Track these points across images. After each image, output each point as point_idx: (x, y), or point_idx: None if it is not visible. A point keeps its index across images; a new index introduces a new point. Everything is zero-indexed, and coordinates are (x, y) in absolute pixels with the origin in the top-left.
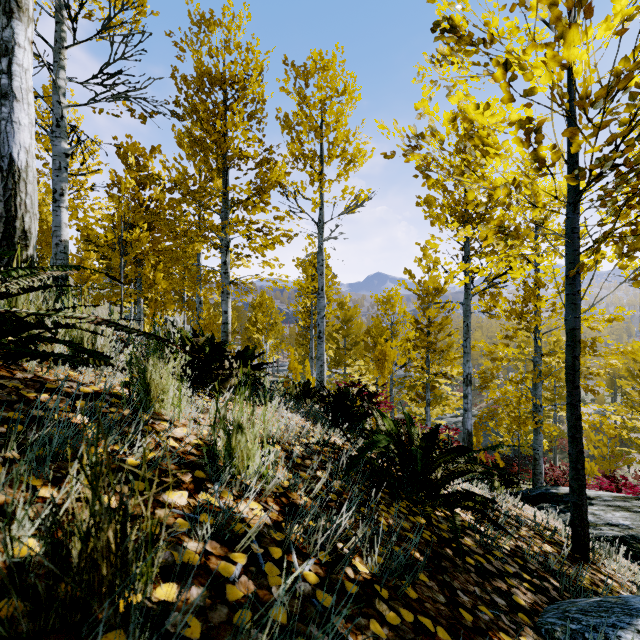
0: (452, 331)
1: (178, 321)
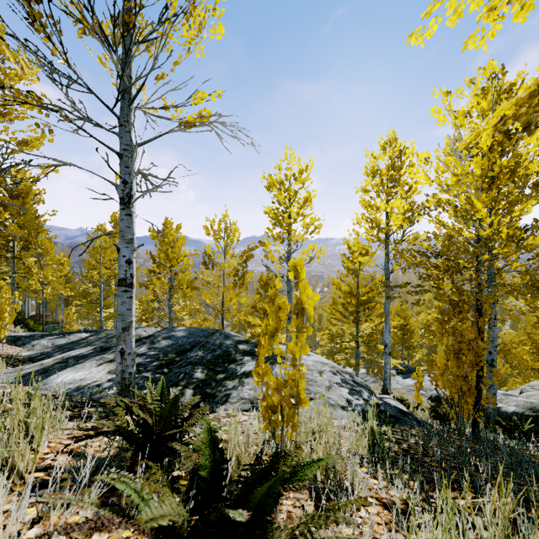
0: None
1: None
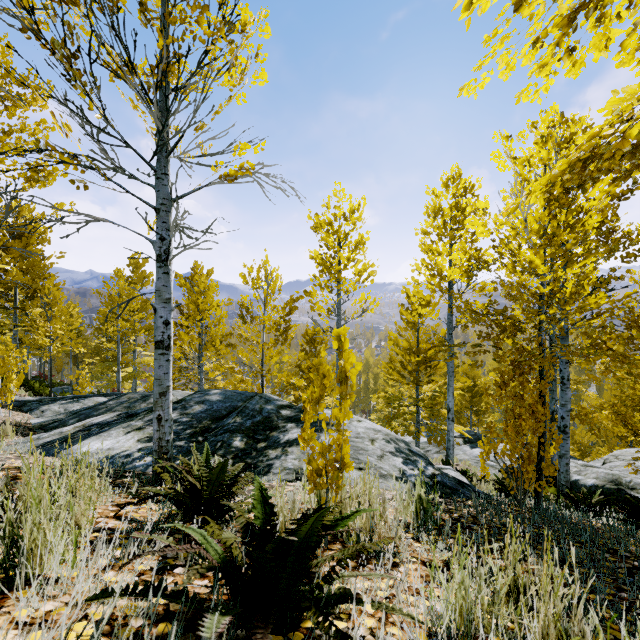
0: None
1: None
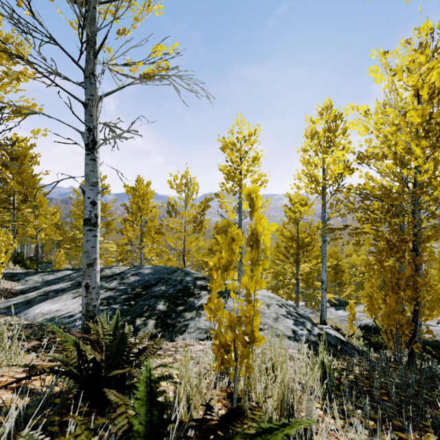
0: None
1: None
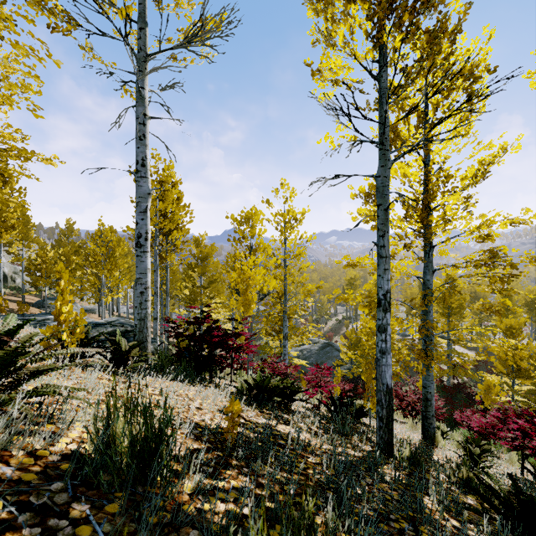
0: (308, 263)
1: (3, 261)
